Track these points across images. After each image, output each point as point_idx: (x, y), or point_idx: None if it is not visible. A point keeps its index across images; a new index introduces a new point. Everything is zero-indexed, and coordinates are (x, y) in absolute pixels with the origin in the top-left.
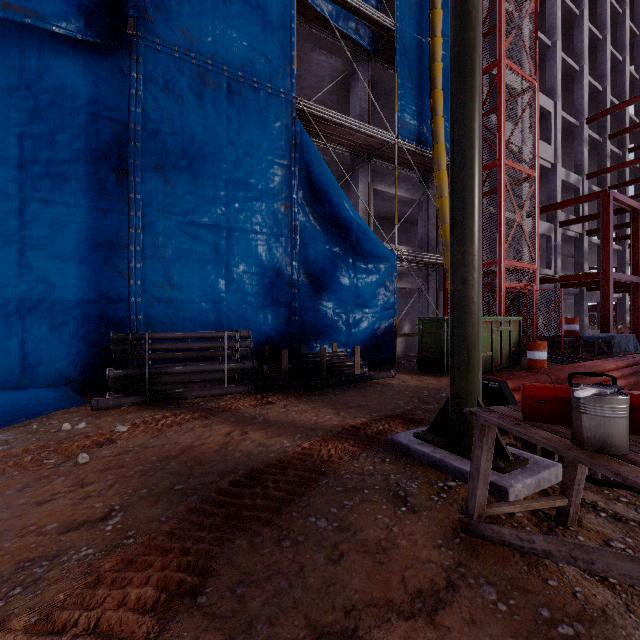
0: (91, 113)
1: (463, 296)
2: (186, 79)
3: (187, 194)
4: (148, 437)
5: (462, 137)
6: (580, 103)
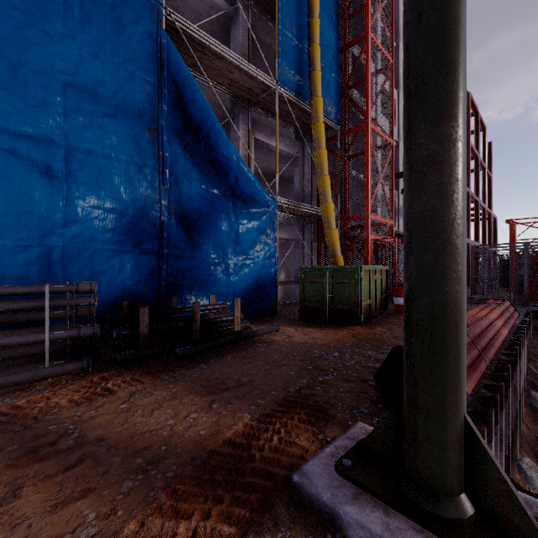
0: None
1: (441, 221)
2: None
3: None
4: None
5: None
6: None
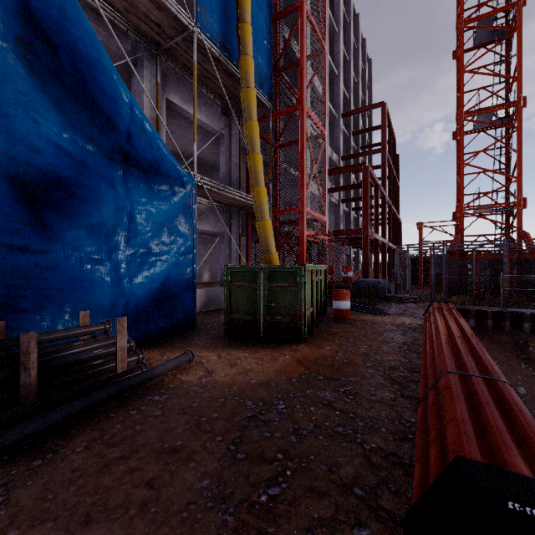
0: None
1: None
2: None
3: None
4: None
5: None
6: (338, 100)
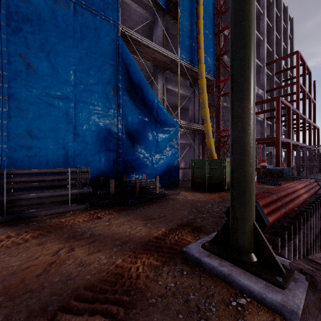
0: None
1: (243, 142)
2: None
3: (44, 75)
4: None
5: (242, 17)
6: (263, 56)
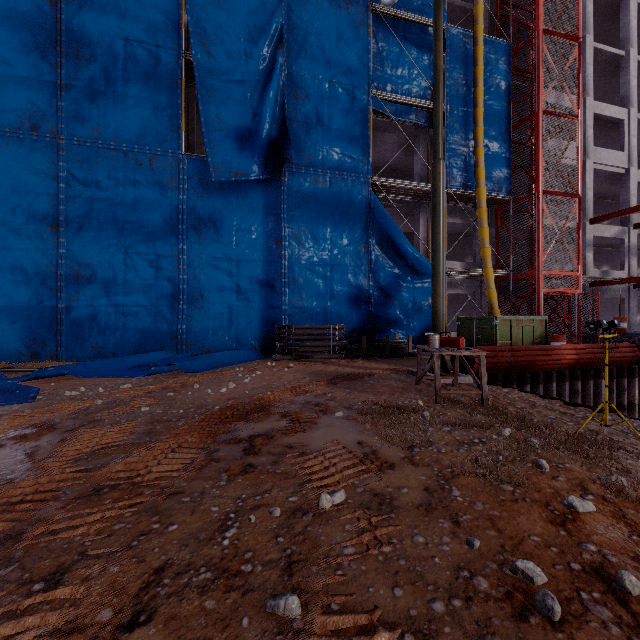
0: (264, 213)
1: (434, 308)
2: (308, 183)
3: (309, 248)
4: (304, 367)
5: (434, 241)
6: None
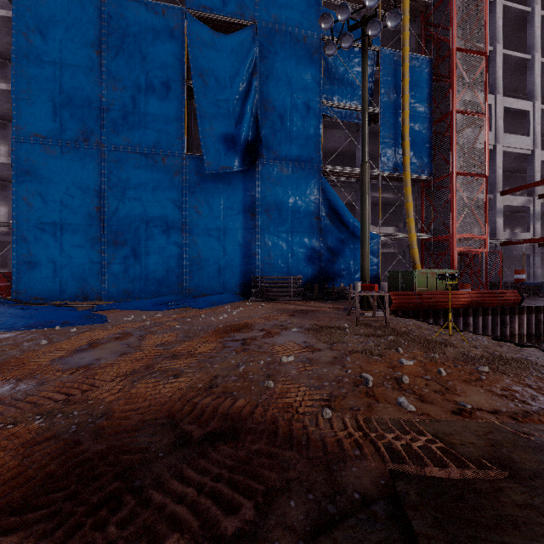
0: (243, 195)
1: (362, 264)
2: (275, 172)
3: (276, 219)
4: (272, 306)
5: (362, 219)
6: None
